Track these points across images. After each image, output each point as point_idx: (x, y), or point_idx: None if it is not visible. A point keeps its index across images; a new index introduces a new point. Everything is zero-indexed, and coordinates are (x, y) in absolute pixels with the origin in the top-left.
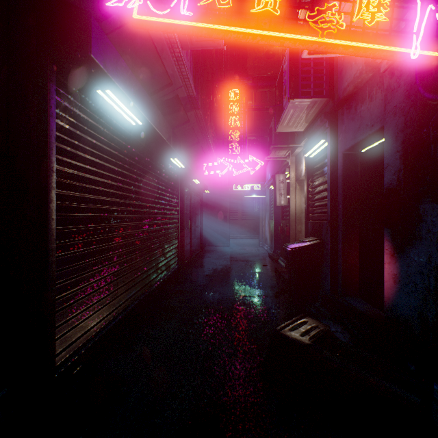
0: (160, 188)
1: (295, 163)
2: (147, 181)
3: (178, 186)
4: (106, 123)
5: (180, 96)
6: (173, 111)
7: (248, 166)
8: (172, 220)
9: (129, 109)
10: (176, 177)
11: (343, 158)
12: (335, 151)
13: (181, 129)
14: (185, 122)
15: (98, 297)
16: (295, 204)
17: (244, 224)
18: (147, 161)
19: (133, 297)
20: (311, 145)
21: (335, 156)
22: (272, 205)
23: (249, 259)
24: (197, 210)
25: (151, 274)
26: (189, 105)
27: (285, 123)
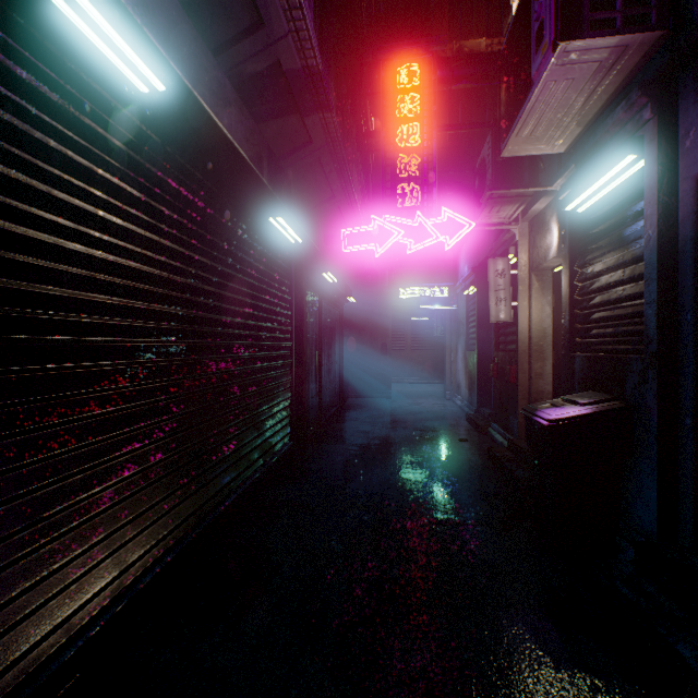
0: (246, 282)
1: (529, 236)
2: (208, 262)
3: (291, 283)
4: (50, 72)
5: (285, 65)
6: (274, 113)
7: (440, 232)
8: (276, 351)
9: (99, 10)
10: (286, 265)
11: (697, 192)
12: (669, 178)
13: (295, 162)
14: (303, 144)
15: (6, 591)
16: (529, 318)
17: (416, 359)
18: (209, 216)
19: (162, 544)
20: (590, 177)
21: (669, 190)
22: (472, 324)
23: (430, 426)
24: (333, 333)
25: (221, 475)
26: (309, 97)
27: (526, 129)
